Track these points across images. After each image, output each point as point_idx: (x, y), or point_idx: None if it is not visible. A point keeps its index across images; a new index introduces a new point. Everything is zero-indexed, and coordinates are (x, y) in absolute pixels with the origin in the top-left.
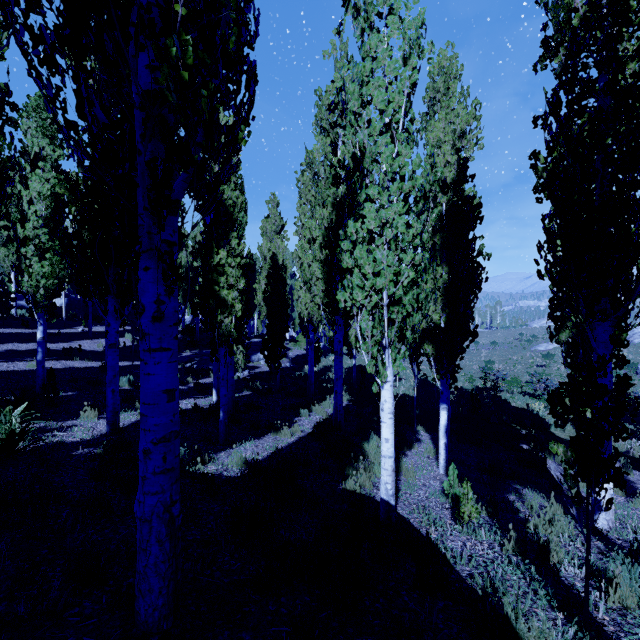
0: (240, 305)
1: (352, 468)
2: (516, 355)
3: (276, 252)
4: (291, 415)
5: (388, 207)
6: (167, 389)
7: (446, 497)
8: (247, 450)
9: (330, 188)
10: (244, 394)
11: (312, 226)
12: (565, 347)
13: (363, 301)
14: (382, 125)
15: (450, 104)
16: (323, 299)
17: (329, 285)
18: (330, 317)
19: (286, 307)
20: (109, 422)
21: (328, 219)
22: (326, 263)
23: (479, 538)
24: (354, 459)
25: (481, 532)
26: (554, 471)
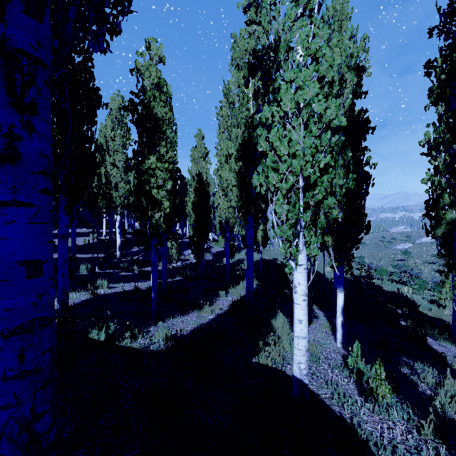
0: (168, 203)
1: (263, 342)
2: (380, 252)
3: (201, 171)
4: (212, 296)
5: (305, 87)
6: (26, 260)
7: (349, 371)
8: (174, 325)
9: (243, 112)
10: (176, 279)
11: (228, 145)
12: (440, 241)
13: (278, 185)
14: (297, 10)
15: (343, 39)
16: (237, 203)
17: (242, 192)
18: (242, 220)
19: (209, 213)
20: (59, 300)
21: (241, 137)
22: (240, 173)
23: (392, 418)
24: (264, 334)
25: (393, 411)
26: (432, 345)
